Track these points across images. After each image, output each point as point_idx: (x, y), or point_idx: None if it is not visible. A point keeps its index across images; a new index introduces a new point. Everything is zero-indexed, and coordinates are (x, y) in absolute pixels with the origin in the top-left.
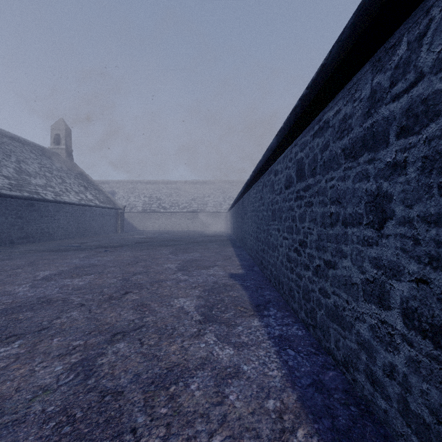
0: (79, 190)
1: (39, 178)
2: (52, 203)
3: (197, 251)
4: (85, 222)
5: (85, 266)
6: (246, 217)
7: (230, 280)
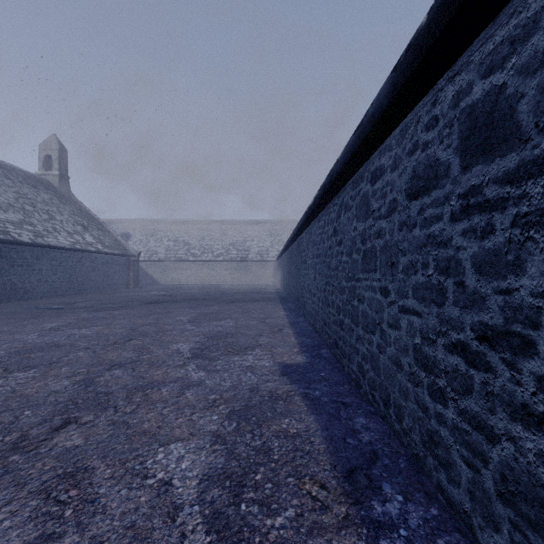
0: (73, 230)
1: (12, 212)
2: (29, 247)
3: (231, 316)
4: (81, 273)
5: (39, 347)
6: (305, 267)
7: (282, 381)
